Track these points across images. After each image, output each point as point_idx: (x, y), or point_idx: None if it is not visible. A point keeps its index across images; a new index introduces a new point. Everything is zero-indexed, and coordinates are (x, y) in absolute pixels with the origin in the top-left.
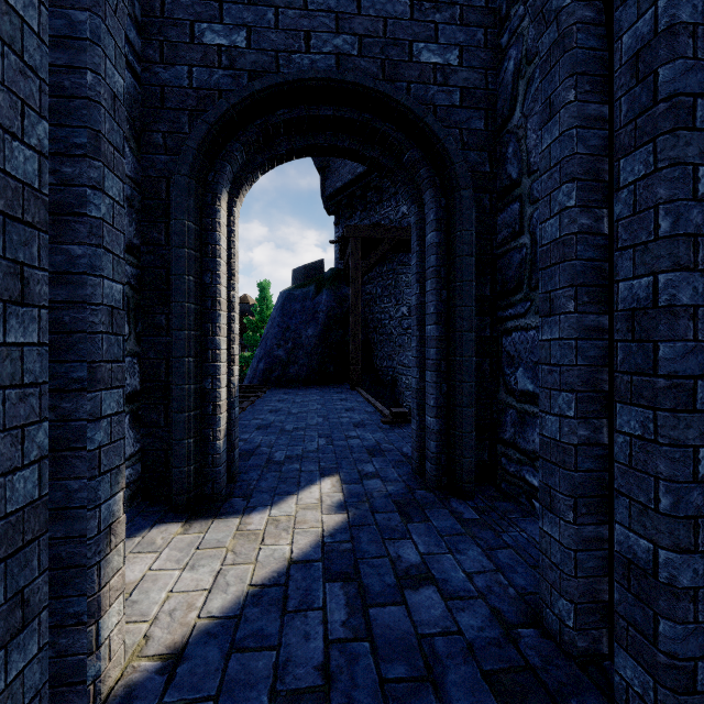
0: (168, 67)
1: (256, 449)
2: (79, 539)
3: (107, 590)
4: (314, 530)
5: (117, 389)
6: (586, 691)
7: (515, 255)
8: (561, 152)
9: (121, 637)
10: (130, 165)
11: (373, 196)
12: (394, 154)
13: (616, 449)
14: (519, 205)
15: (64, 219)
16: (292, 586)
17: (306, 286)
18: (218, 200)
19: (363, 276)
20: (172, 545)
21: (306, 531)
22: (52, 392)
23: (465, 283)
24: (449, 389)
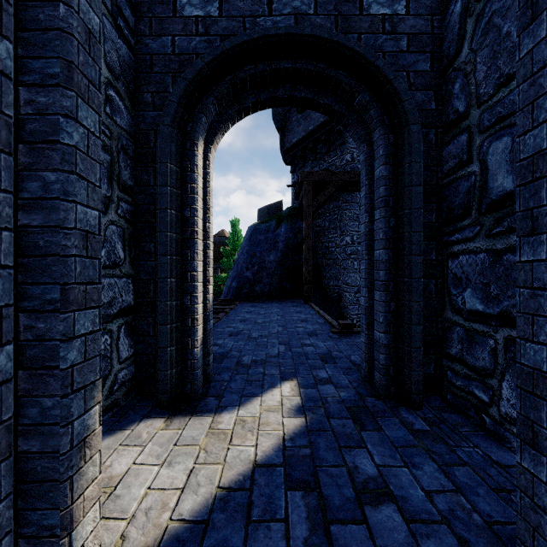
0: (156, 38)
1: (228, 353)
2: (53, 454)
3: (80, 501)
4: (275, 433)
5: (92, 310)
6: None
7: (462, 183)
8: None
9: (97, 542)
10: (125, 120)
11: (322, 148)
12: (346, 99)
13: None
14: (467, 135)
15: (39, 147)
16: (255, 492)
17: (268, 221)
18: (195, 146)
19: (314, 213)
20: (154, 439)
21: (269, 434)
22: (28, 312)
23: (414, 210)
24: (397, 308)
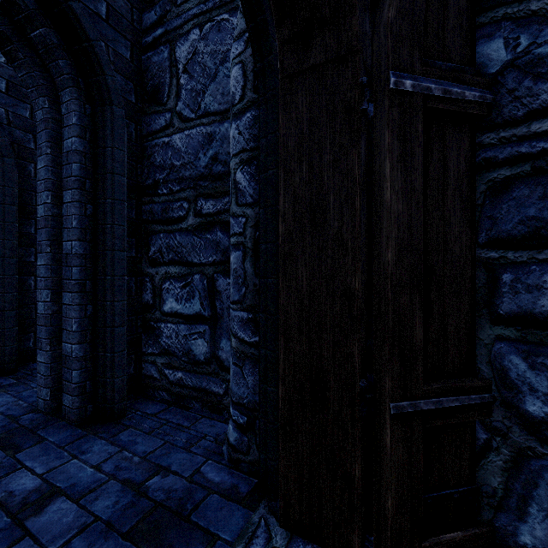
0: None
1: None
2: None
3: None
4: None
5: None
6: (51, 421)
7: None
8: (45, 175)
9: None
10: None
11: None
12: None
13: (63, 311)
14: None
15: None
16: None
17: None
18: None
19: None
20: None
21: None
22: None
23: (8, 223)
24: None
